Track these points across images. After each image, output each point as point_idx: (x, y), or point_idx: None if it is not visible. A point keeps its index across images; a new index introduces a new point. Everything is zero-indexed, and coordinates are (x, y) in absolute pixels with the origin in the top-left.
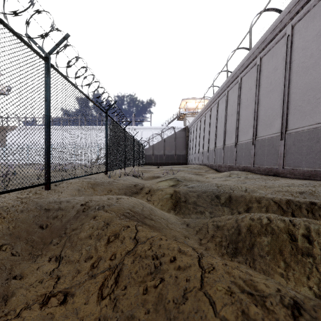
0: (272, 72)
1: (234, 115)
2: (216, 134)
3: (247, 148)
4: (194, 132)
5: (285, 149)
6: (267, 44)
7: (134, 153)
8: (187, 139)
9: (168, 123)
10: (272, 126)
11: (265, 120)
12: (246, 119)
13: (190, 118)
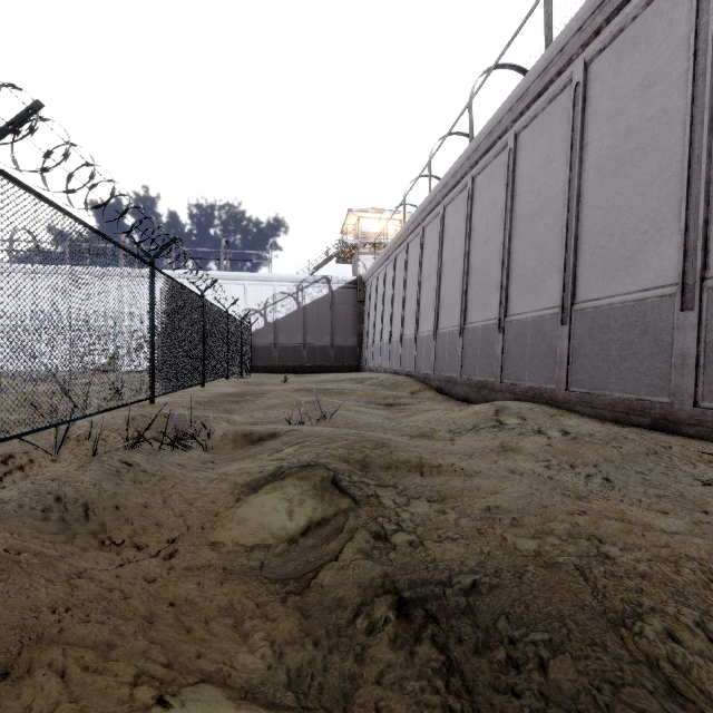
0: (634, 98)
1: (496, 241)
2: (440, 295)
3: (540, 333)
4: (378, 292)
5: (701, 340)
6: (614, 12)
7: (204, 346)
8: (362, 308)
9: (315, 268)
10: (637, 264)
11: (609, 247)
12: (536, 248)
13: (369, 258)
